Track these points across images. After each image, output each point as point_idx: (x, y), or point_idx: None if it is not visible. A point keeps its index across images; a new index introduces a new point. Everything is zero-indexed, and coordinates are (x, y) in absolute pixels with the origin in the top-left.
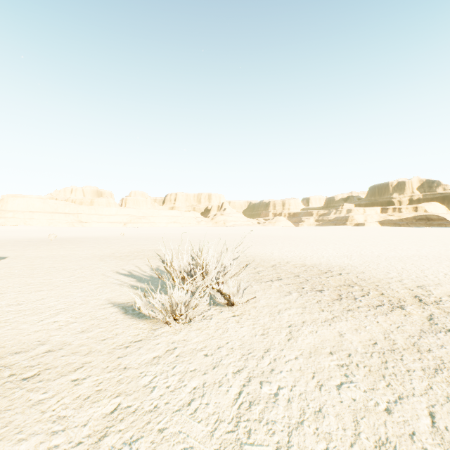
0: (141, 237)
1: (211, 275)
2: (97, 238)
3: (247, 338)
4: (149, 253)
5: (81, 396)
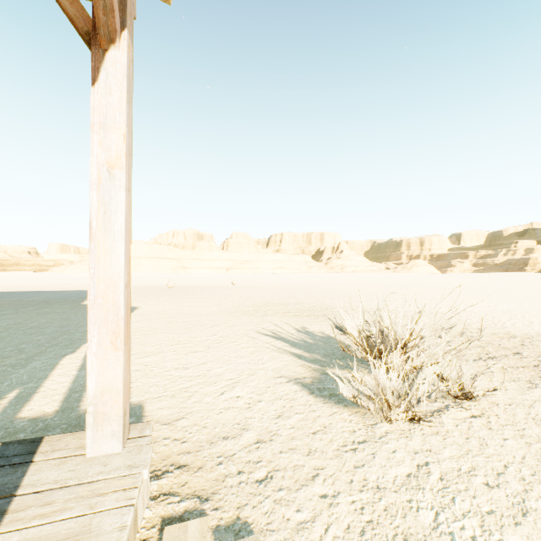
0: (253, 286)
1: (409, 349)
2: (208, 287)
3: (534, 462)
4: (277, 308)
5: (352, 527)
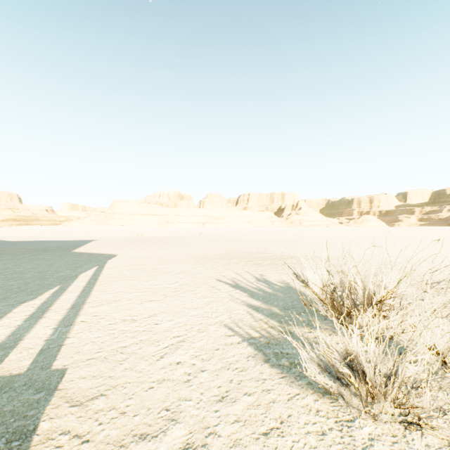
0: (222, 237)
1: (384, 308)
2: (183, 238)
3: None
4: (241, 256)
5: None
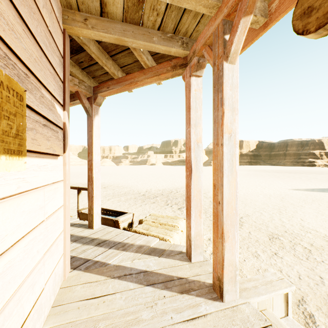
0: None
1: None
2: None
3: None
4: None
5: None
